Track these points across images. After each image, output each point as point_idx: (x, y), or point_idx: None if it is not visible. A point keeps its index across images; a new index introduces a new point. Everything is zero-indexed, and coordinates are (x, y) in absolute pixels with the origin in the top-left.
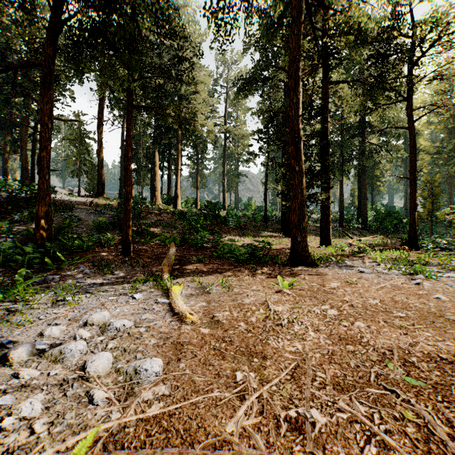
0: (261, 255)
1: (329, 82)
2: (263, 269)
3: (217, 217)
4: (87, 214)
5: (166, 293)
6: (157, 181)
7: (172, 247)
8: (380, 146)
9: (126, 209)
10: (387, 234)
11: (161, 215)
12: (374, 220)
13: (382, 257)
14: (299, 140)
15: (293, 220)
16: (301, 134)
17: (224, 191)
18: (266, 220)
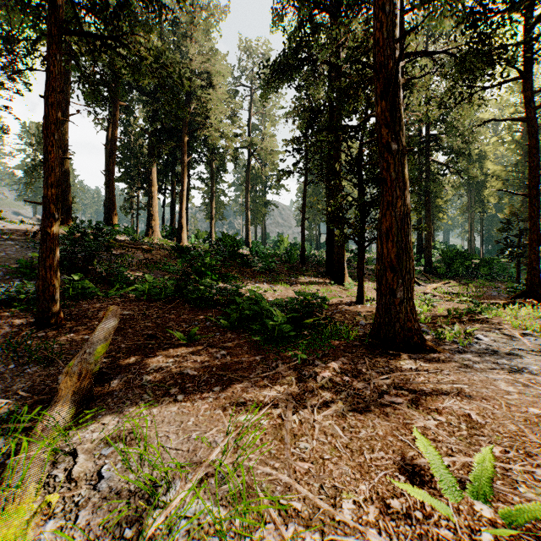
0: (312, 322)
1: (404, 51)
2: (330, 367)
3: (235, 255)
4: (23, 248)
5: None
6: (154, 207)
7: (109, 318)
8: (448, 166)
9: (45, 233)
10: (458, 279)
11: (151, 252)
12: (437, 261)
13: (537, 325)
14: (397, 88)
15: (387, 255)
16: (399, 76)
17: (247, 223)
18: (303, 261)
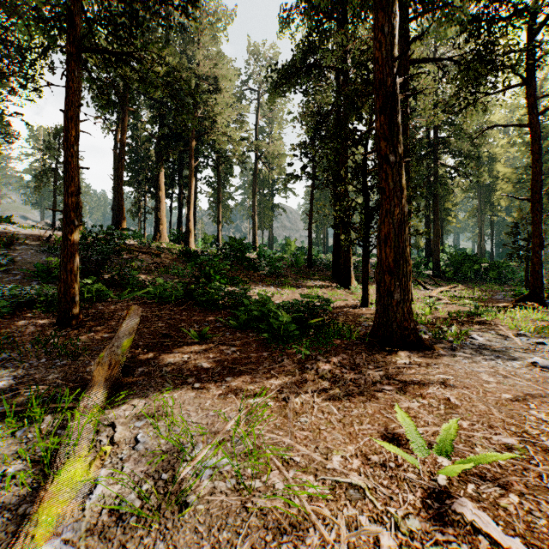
0: (317, 323)
1: (409, 58)
2: (331, 361)
3: (243, 259)
4: (37, 253)
5: (34, 499)
6: (162, 211)
7: (132, 317)
8: (457, 169)
9: (66, 239)
10: (467, 282)
11: (160, 256)
12: (446, 265)
13: (531, 326)
14: (395, 103)
15: (386, 259)
16: (397, 92)
17: (254, 227)
18: (310, 265)
